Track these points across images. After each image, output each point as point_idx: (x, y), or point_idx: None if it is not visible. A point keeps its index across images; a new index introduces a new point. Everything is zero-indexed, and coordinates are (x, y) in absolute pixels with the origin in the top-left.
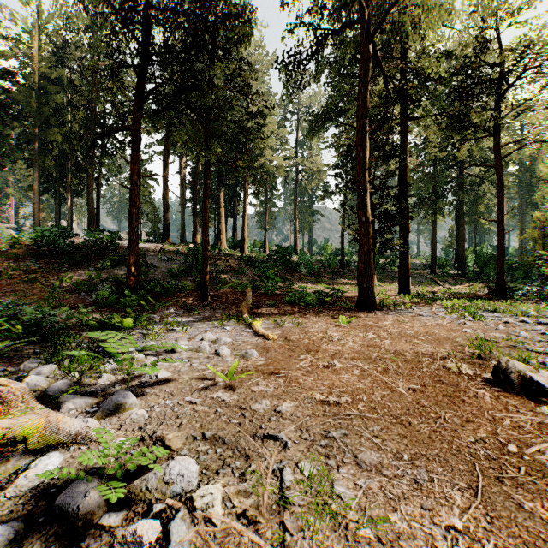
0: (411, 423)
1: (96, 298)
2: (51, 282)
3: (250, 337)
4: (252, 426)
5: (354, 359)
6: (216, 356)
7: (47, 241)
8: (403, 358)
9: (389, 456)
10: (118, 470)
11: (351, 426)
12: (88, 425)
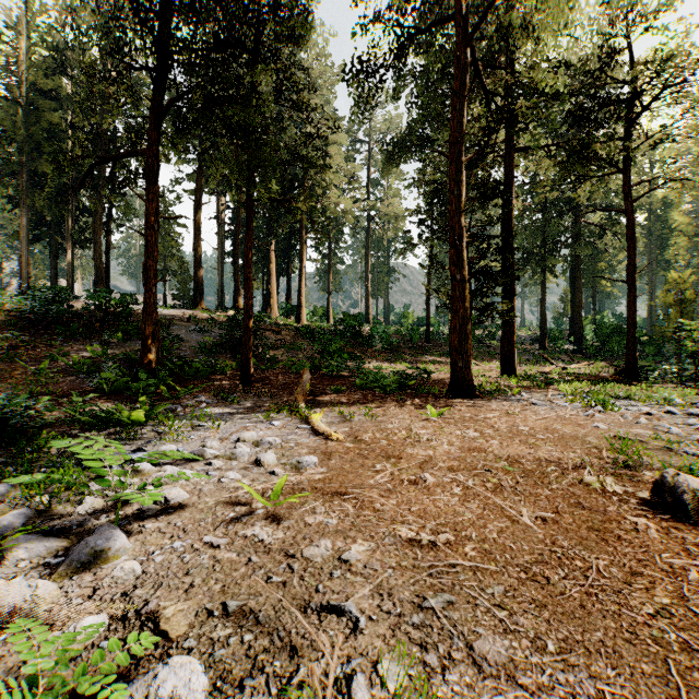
0: (550, 579)
1: (97, 382)
2: (38, 361)
3: (306, 437)
4: (303, 589)
5: (452, 469)
6: (256, 466)
7: (34, 306)
8: (521, 467)
9: (524, 645)
10: (62, 695)
11: (458, 587)
12: (38, 594)
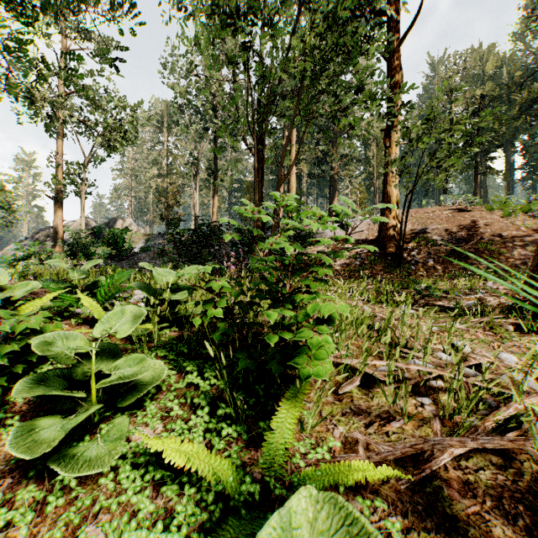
0: None
1: None
2: None
3: None
4: None
5: None
6: None
7: None
8: None
9: None
10: None
11: None
12: None
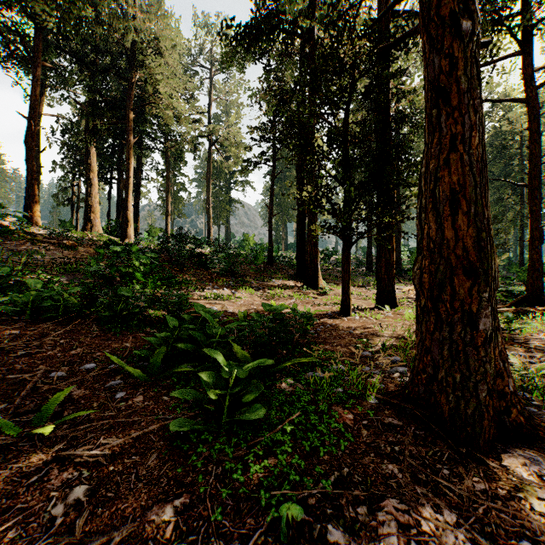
0: None
1: None
2: None
3: None
4: None
5: None
6: None
7: None
8: None
9: None
10: None
11: None
12: None
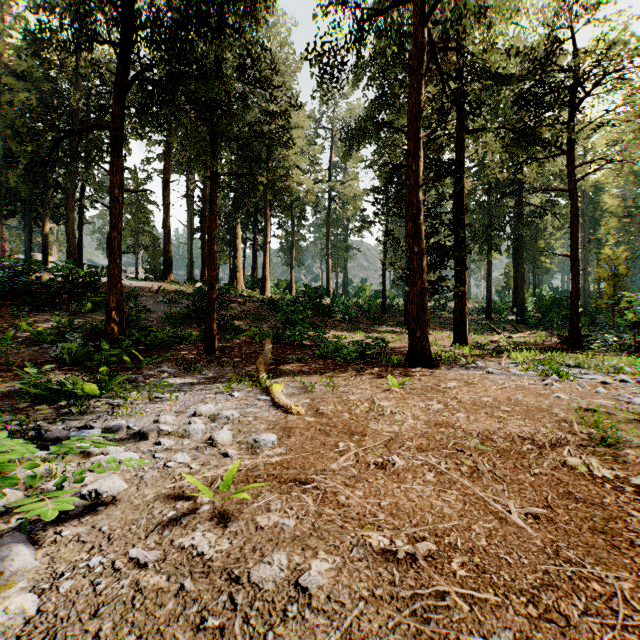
0: (569, 618)
1: (58, 352)
2: (3, 331)
3: (266, 410)
4: (246, 639)
5: (421, 449)
6: (209, 446)
7: (2, 277)
8: (494, 446)
9: None
10: None
11: (453, 635)
12: None
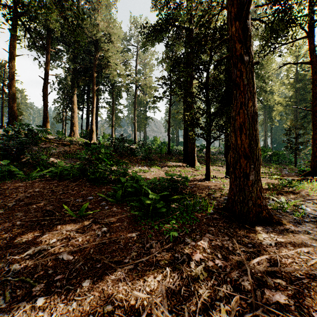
0: None
1: None
2: None
3: None
4: None
5: None
6: None
7: None
8: None
9: None
10: None
11: None
12: None
